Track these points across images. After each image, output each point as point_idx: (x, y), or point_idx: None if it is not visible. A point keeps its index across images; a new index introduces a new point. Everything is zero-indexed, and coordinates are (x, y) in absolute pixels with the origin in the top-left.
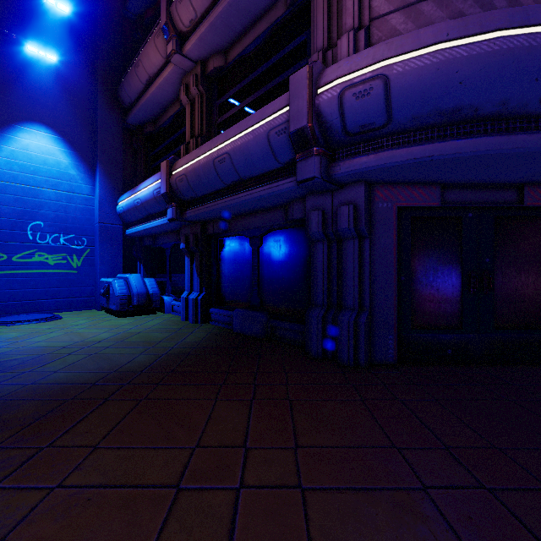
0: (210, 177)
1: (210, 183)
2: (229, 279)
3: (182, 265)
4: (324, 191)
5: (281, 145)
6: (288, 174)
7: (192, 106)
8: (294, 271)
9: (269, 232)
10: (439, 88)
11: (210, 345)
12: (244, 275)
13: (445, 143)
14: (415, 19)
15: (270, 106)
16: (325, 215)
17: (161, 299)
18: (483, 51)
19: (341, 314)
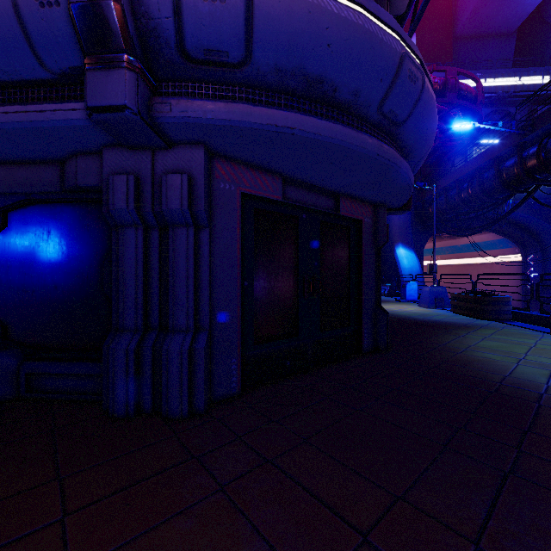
0: None
1: None
2: None
3: None
4: (138, 145)
5: (48, 29)
6: (67, 97)
7: None
8: (79, 275)
9: (23, 205)
10: (309, 40)
11: None
12: None
13: (307, 117)
14: None
15: None
16: (139, 184)
17: None
18: (351, 18)
19: (167, 341)
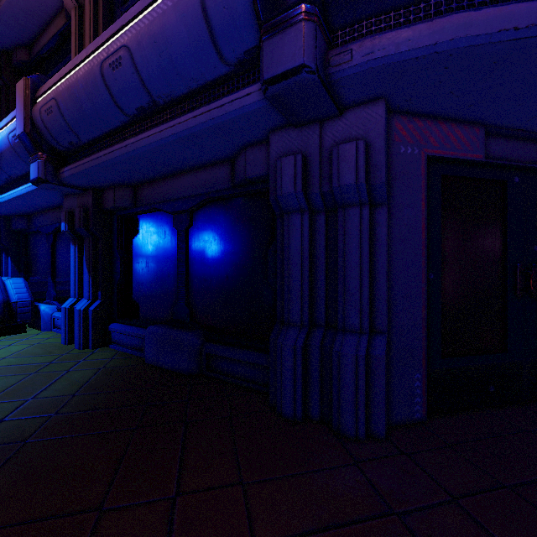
0: (98, 99)
1: (98, 113)
2: (141, 278)
3: (70, 257)
4: (306, 120)
5: (228, 16)
6: (241, 87)
7: (81, 13)
8: (245, 266)
9: (204, 205)
10: None
11: (91, 403)
12: (164, 273)
13: None
14: None
15: None
16: (306, 164)
17: (36, 309)
18: None
19: (338, 342)
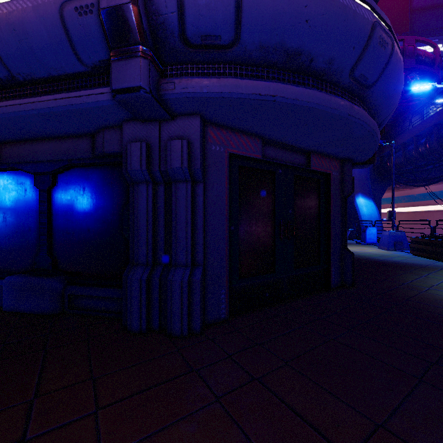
0: None
1: None
2: None
3: None
4: (149, 118)
5: (84, 32)
6: (97, 84)
7: None
8: (105, 221)
9: (66, 169)
10: (290, 18)
11: None
12: (25, 227)
13: (286, 85)
14: None
15: None
16: (150, 149)
17: None
18: None
19: (171, 273)
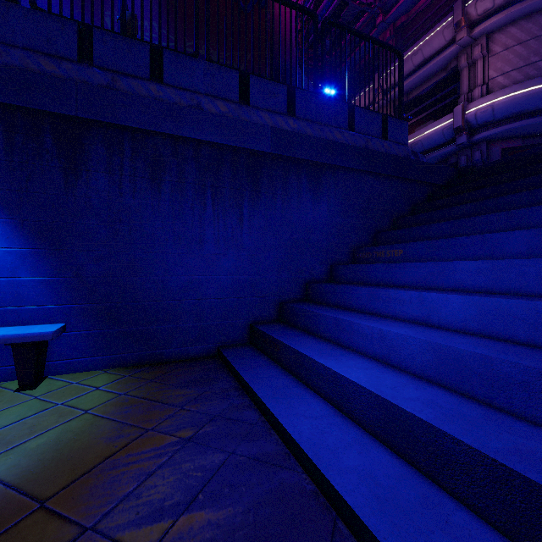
0: None
1: None
2: None
3: None
4: (467, 148)
5: (448, 133)
6: (450, 144)
7: None
8: None
9: None
10: (512, 107)
11: None
12: None
13: (516, 123)
14: (508, 78)
15: (443, 119)
16: (467, 157)
17: None
18: (526, 94)
19: None
